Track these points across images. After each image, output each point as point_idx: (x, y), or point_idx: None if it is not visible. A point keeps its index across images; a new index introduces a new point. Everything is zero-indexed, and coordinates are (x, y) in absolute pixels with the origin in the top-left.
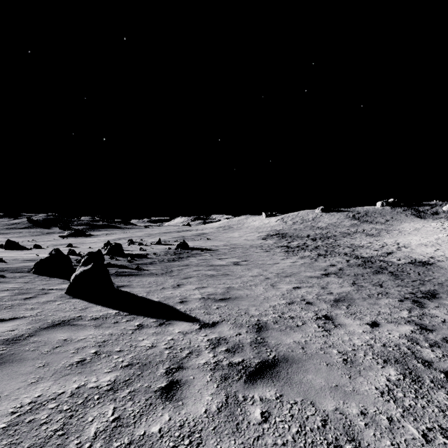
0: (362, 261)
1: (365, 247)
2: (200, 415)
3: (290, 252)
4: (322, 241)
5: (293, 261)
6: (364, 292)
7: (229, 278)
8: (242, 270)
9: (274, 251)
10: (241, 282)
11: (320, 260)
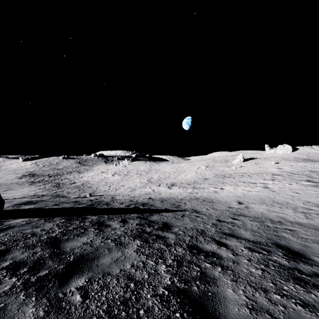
0: (56, 184)
1: (68, 179)
2: (10, 197)
3: (32, 184)
4: (54, 177)
5: (31, 187)
6: (44, 191)
7: (5, 194)
8: (9, 192)
9: (24, 184)
10: (10, 194)
11: (42, 186)
